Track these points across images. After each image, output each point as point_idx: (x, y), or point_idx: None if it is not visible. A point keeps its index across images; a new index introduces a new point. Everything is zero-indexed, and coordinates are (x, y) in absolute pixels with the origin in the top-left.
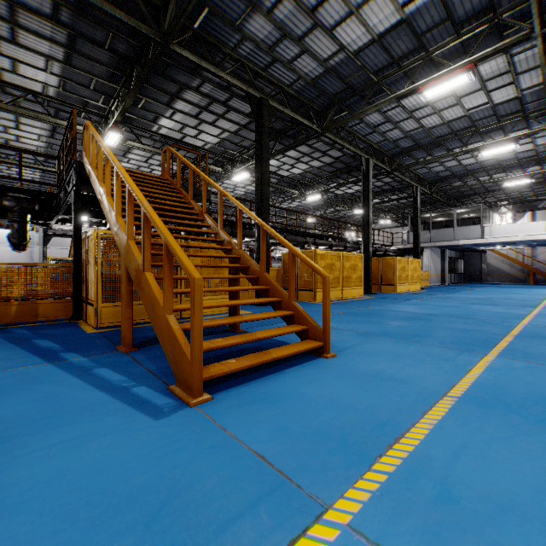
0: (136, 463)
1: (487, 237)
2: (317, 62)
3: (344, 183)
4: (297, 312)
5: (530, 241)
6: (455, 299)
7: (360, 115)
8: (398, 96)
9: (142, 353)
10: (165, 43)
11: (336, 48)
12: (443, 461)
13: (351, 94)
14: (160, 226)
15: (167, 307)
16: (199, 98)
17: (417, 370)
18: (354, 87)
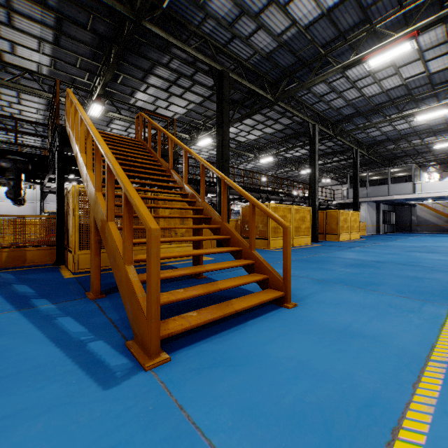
0: None
1: (418, 193)
2: (272, 37)
3: (292, 147)
4: (257, 261)
5: None
6: (393, 246)
7: (309, 85)
8: (344, 66)
9: (109, 300)
10: (137, 20)
11: (289, 23)
12: None
13: (301, 66)
14: (121, 175)
15: (127, 258)
16: (168, 73)
17: (385, 324)
18: (304, 60)
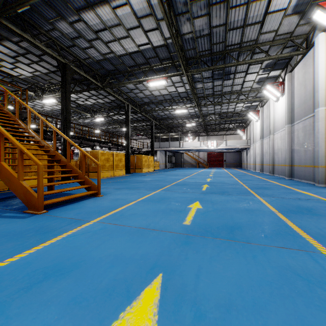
0: (24, 226)
1: (181, 147)
2: (99, 54)
3: (117, 114)
4: (86, 180)
5: (196, 149)
6: (164, 174)
7: (122, 84)
8: (139, 81)
9: None
10: None
11: (109, 51)
12: (125, 211)
13: (118, 72)
14: (16, 141)
15: (21, 178)
16: (17, 48)
17: (131, 196)
18: (119, 70)
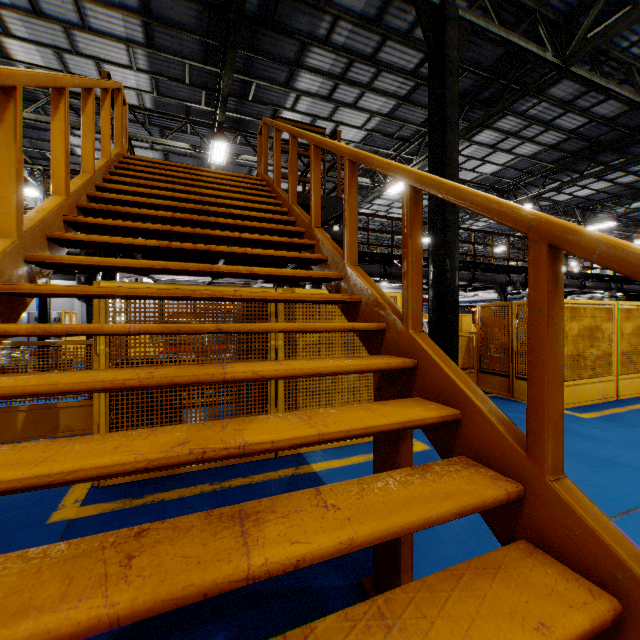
0: None
1: None
2: None
3: (581, 177)
4: None
5: None
6: None
7: None
8: None
9: None
10: None
11: None
12: None
13: None
14: None
15: None
16: (331, 59)
17: None
18: None
